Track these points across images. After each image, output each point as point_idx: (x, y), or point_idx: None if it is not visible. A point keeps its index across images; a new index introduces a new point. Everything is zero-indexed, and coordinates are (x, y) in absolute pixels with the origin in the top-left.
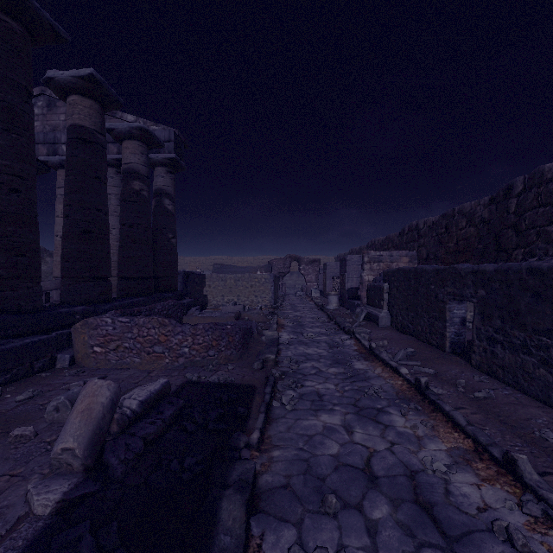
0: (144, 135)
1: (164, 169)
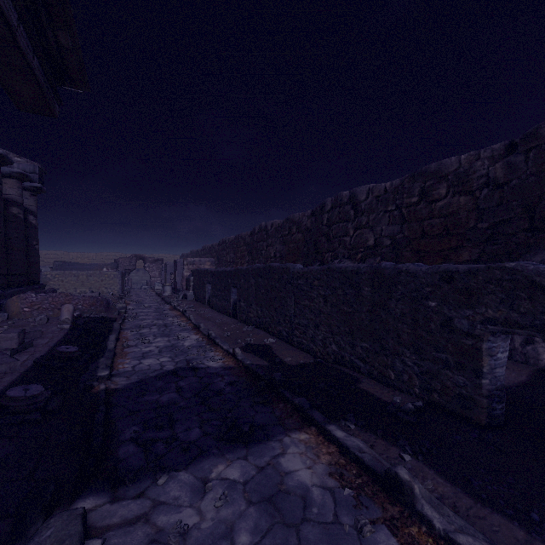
0: (22, 176)
1: (29, 193)
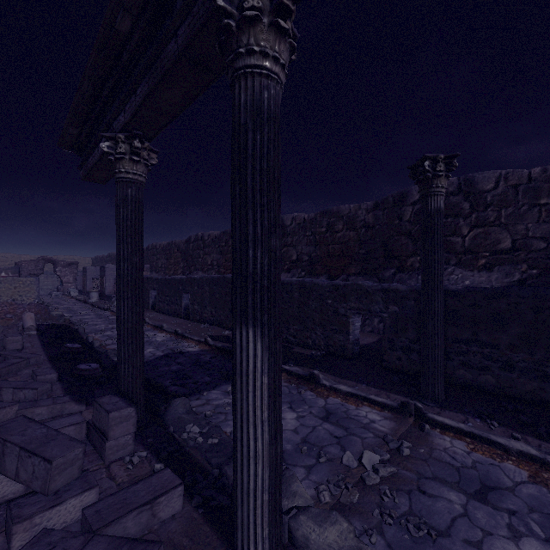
0: None
1: None
